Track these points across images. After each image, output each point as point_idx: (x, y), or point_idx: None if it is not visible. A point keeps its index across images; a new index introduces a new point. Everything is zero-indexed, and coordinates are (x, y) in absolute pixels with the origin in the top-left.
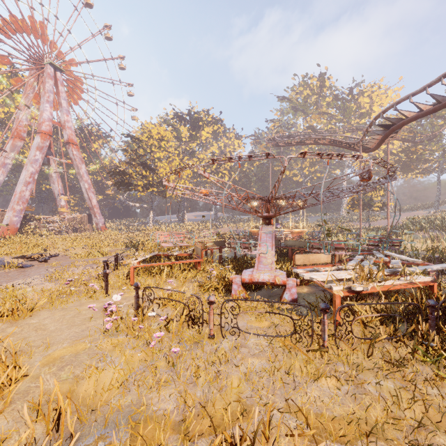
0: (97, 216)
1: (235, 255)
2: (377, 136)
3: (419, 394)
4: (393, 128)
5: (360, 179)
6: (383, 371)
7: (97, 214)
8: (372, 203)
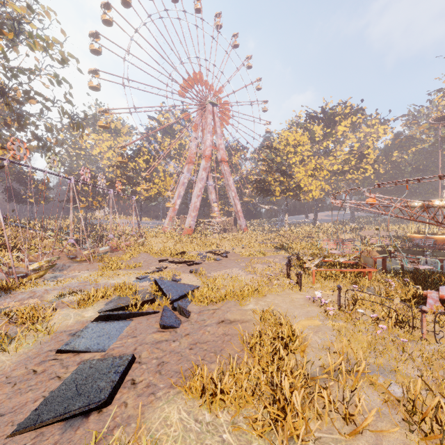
0: (241, 219)
1: (402, 266)
2: None
3: None
4: None
5: None
6: None
7: (241, 218)
8: None
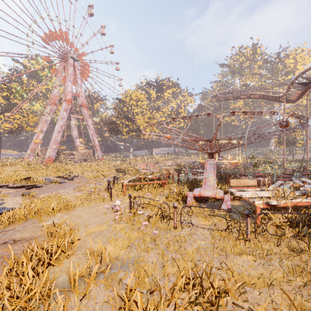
0: (98, 151)
1: (188, 178)
2: (297, 91)
3: (310, 270)
4: (310, 85)
5: (280, 126)
6: (286, 255)
7: (98, 150)
8: (295, 141)
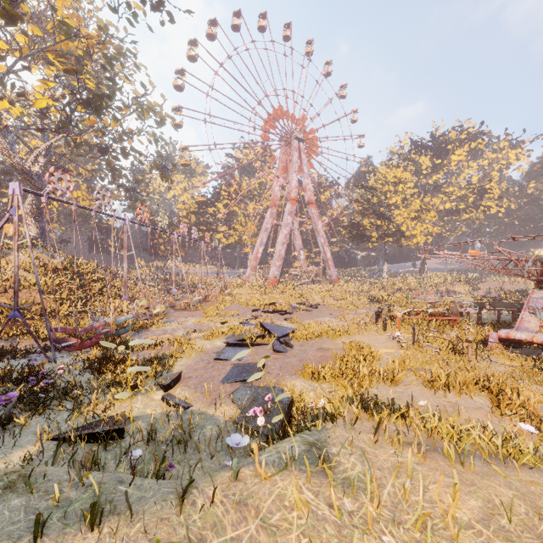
0: (331, 268)
1: (499, 319)
2: None
3: None
4: None
5: None
6: None
7: (331, 267)
8: None
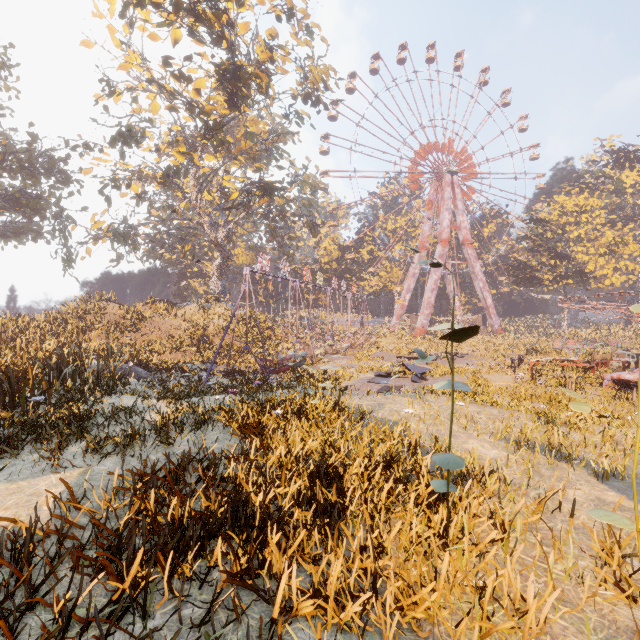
0: (492, 317)
1: None
2: None
3: None
4: None
5: None
6: None
7: (492, 315)
8: None
